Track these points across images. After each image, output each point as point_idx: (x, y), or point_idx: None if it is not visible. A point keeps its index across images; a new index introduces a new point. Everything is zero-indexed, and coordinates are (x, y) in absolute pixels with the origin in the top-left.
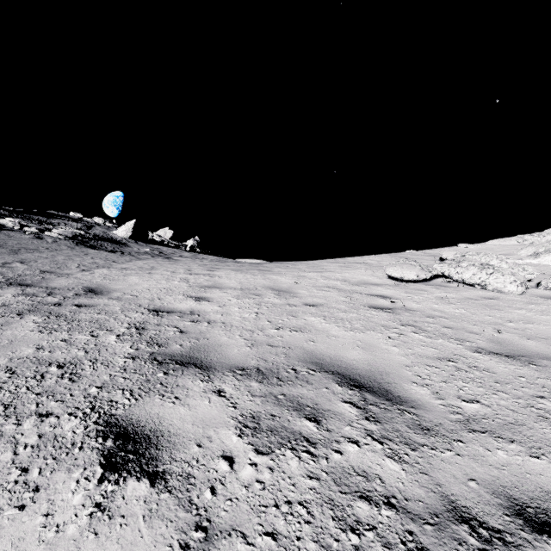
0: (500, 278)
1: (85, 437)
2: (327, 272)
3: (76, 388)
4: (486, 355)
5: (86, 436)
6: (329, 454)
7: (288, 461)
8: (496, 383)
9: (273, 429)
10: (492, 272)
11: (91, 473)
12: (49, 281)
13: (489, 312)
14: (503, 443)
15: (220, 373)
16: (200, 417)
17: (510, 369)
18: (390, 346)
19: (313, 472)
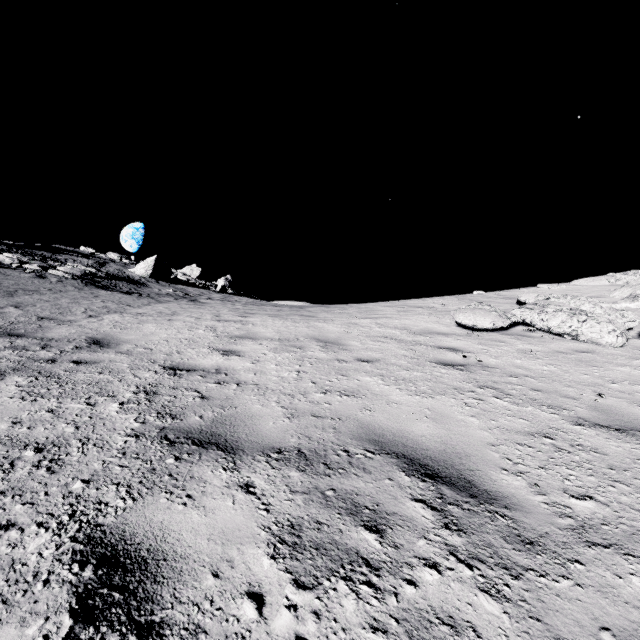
0: (595, 327)
1: (55, 563)
2: (383, 318)
3: (54, 483)
4: (591, 429)
5: (56, 562)
6: (398, 586)
7: (342, 599)
8: (610, 469)
9: (319, 545)
10: (586, 319)
11: (55, 626)
12: (46, 331)
13: (585, 369)
14: (636, 565)
15: (250, 457)
16: (219, 528)
17: (624, 449)
18: (467, 416)
19: (378, 619)
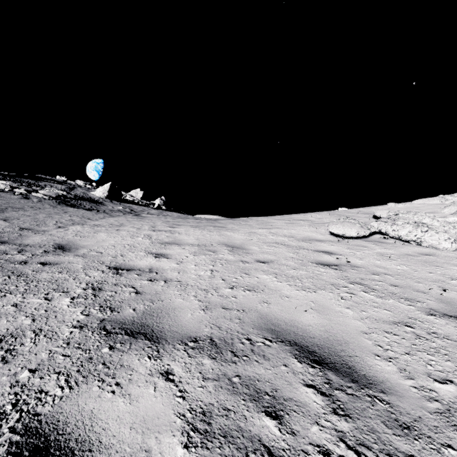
0: (435, 235)
1: None
2: (275, 229)
3: (5, 373)
4: (441, 319)
5: None
6: None
7: None
8: None
9: (227, 432)
10: (427, 230)
11: None
12: (24, 238)
13: (429, 268)
14: None
15: (171, 346)
16: (141, 416)
17: None
18: (343, 308)
19: None
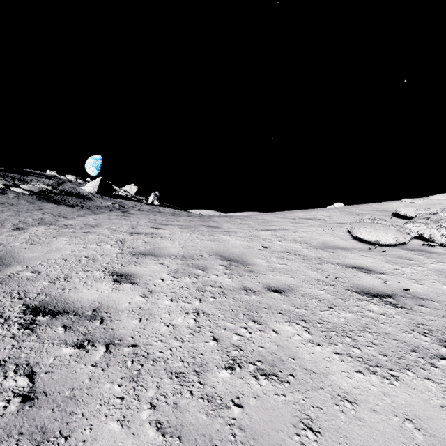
0: None
1: None
2: (281, 230)
3: None
4: None
5: None
6: None
7: None
8: None
9: None
10: None
11: None
12: None
13: None
14: None
15: None
16: None
17: None
18: None
19: None
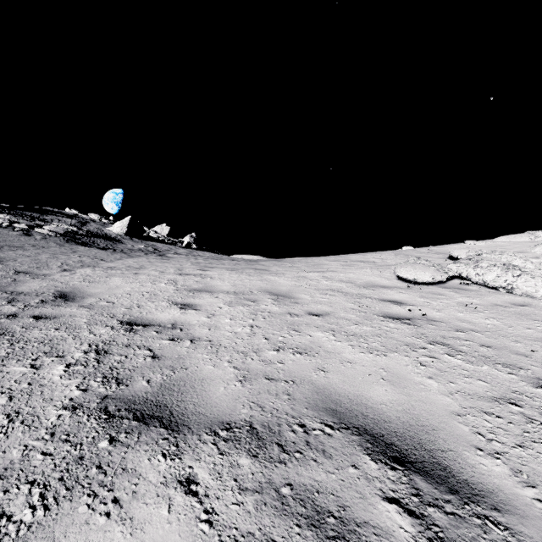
0: (530, 281)
1: None
2: (329, 272)
3: None
4: None
5: None
6: None
7: None
8: None
9: None
10: (520, 274)
11: None
12: (19, 284)
13: (527, 323)
14: None
15: (195, 436)
16: None
17: None
18: (424, 378)
19: None
